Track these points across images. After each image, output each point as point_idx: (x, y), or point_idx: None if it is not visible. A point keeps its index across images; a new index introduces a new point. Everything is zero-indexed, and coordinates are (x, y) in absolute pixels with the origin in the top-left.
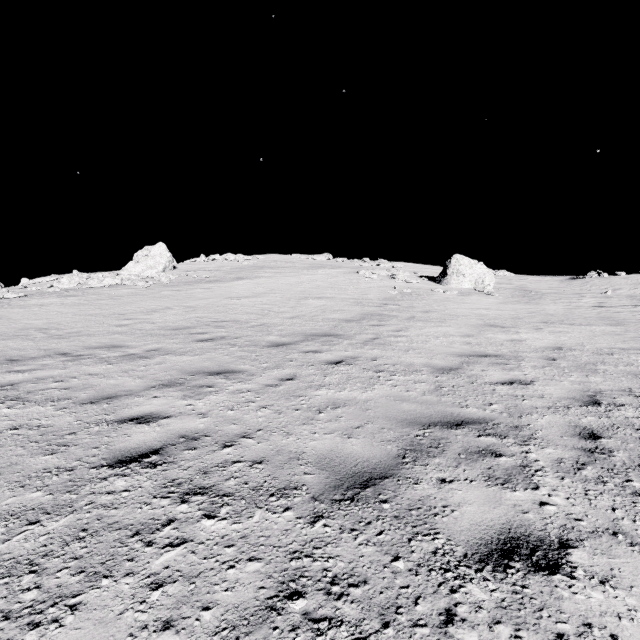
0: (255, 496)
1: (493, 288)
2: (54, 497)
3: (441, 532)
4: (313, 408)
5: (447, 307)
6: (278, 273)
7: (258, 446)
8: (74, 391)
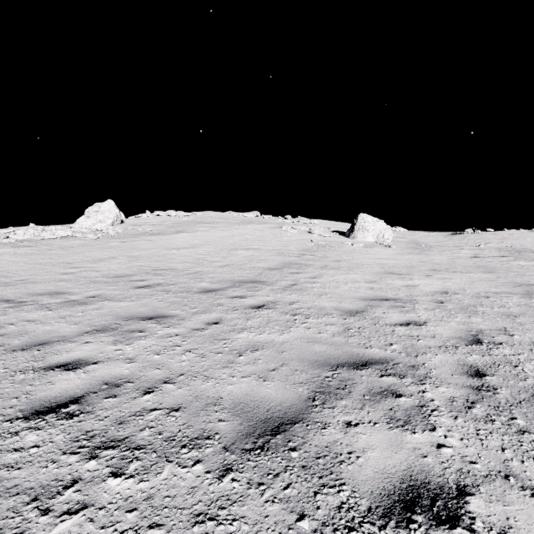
0: (167, 448)
1: (391, 241)
2: None
3: (346, 483)
4: (234, 351)
5: (354, 257)
6: (213, 227)
7: (178, 392)
8: (8, 338)
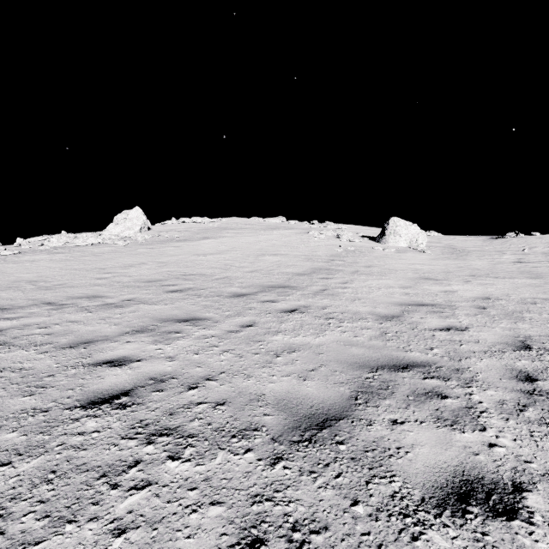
0: (218, 437)
1: (425, 246)
2: (28, 438)
3: (397, 474)
4: (271, 352)
5: (386, 262)
6: (239, 233)
7: (221, 388)
8: (56, 336)
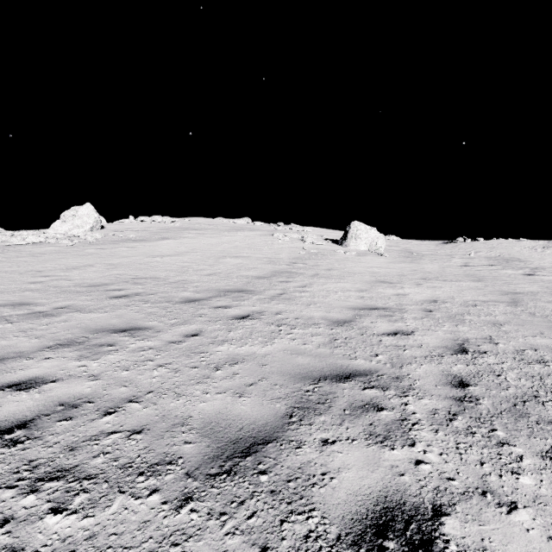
0: (121, 477)
1: (384, 250)
2: None
3: (317, 508)
4: (211, 365)
5: (346, 266)
6: (201, 234)
7: (143, 411)
8: None
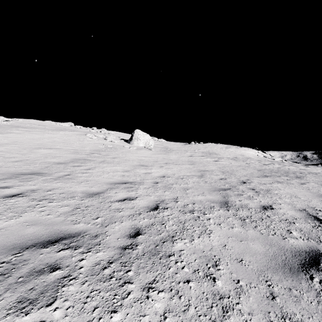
0: None
1: (153, 147)
2: None
3: None
4: None
5: (126, 155)
6: (28, 131)
7: None
8: None
